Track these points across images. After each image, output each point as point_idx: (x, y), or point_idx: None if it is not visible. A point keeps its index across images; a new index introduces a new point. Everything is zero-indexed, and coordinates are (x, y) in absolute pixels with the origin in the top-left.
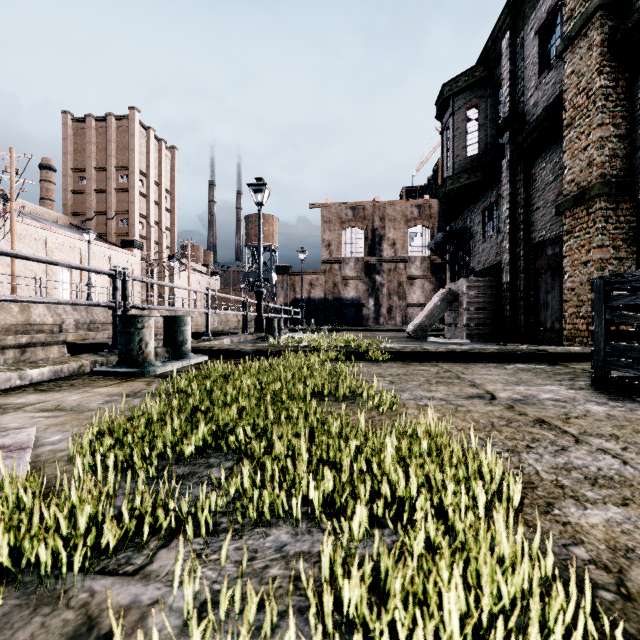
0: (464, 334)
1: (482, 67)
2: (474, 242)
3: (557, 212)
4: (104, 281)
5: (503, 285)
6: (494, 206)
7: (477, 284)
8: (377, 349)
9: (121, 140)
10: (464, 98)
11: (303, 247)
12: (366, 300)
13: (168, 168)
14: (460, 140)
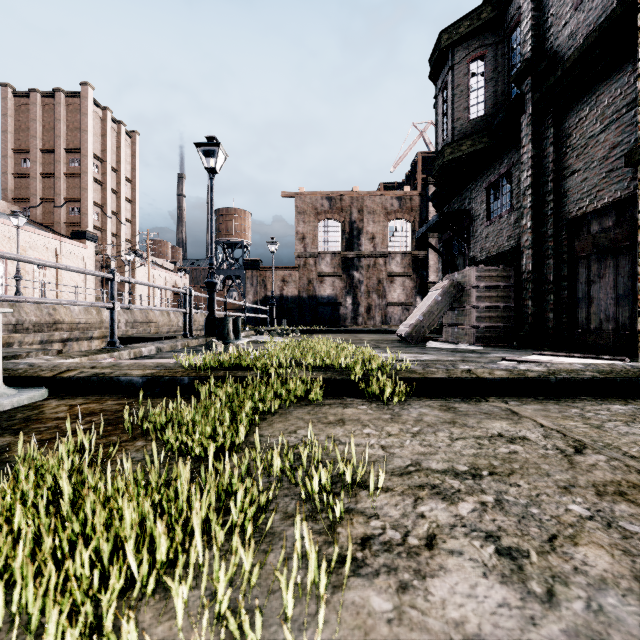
0: (473, 337)
1: (490, 6)
2: (475, 226)
3: (629, 162)
4: (49, 276)
5: (522, 275)
6: (504, 179)
7: (489, 274)
8: (382, 373)
9: (72, 119)
10: (466, 48)
11: (274, 238)
12: (343, 298)
13: (128, 154)
14: (461, 100)
